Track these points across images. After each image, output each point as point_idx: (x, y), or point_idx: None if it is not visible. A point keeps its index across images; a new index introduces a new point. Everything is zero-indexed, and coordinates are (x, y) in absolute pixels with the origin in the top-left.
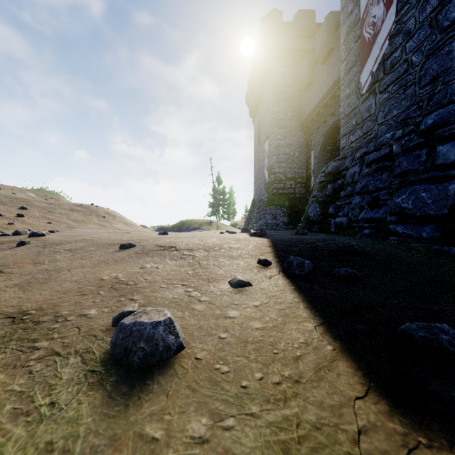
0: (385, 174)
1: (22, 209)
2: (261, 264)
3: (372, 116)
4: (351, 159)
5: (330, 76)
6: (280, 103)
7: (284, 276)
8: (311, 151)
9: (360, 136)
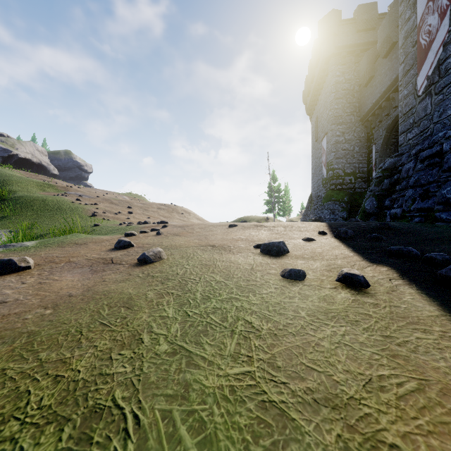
0: (435, 169)
1: (129, 208)
2: (321, 234)
3: (428, 116)
4: (407, 156)
5: (392, 70)
6: (338, 100)
7: (335, 238)
8: (372, 145)
9: (416, 133)
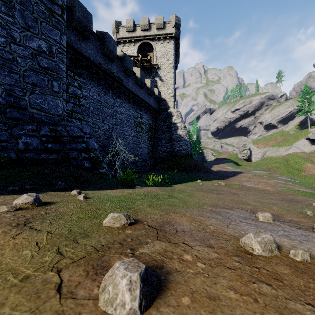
0: None
1: None
2: None
3: None
4: None
5: None
6: None
7: None
8: None
9: None
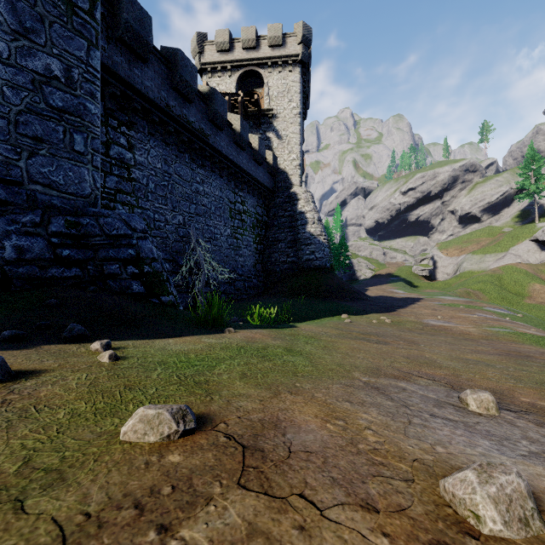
0: None
1: None
2: None
3: None
4: None
5: None
6: None
7: None
8: None
9: None
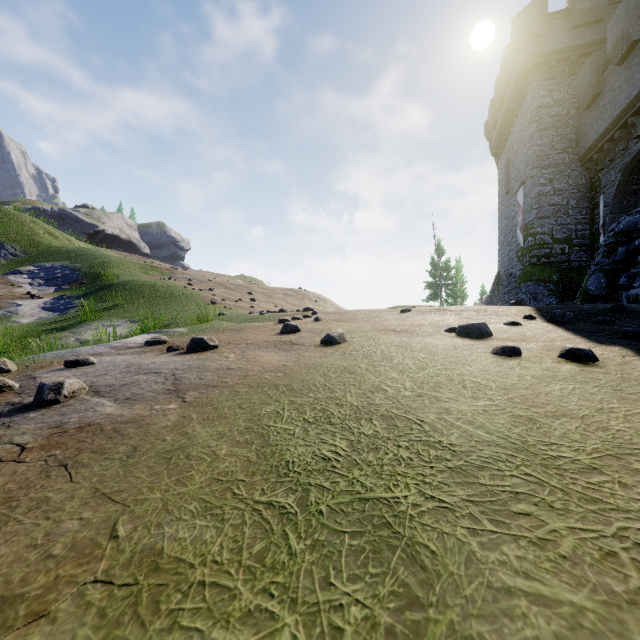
0: None
1: (249, 294)
2: (527, 319)
3: None
4: None
5: (632, 82)
6: (543, 132)
7: (548, 323)
8: (598, 195)
9: None
